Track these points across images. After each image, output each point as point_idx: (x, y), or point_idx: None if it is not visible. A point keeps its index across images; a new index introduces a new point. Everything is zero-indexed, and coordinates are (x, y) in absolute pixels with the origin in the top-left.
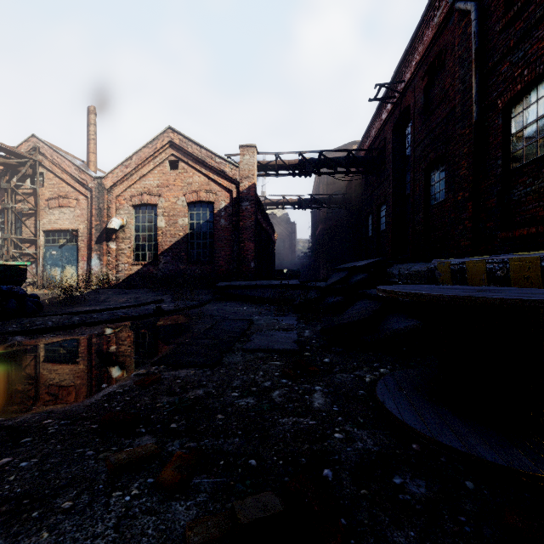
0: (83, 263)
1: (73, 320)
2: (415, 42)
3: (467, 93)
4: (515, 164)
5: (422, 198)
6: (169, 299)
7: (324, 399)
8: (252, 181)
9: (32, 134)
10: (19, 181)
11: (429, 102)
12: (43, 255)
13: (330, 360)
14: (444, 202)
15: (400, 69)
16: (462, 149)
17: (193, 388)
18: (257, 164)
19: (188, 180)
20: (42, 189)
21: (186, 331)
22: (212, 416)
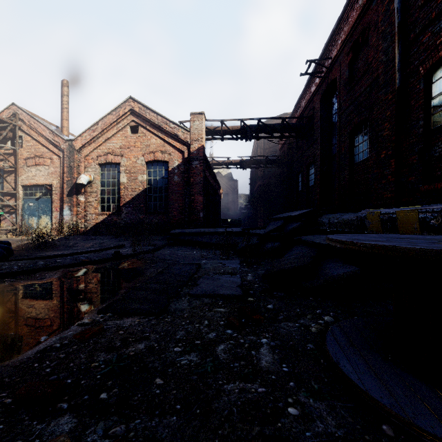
0: (56, 213)
1: (38, 264)
2: (341, 23)
3: (389, 63)
4: (436, 124)
5: (347, 157)
6: (129, 244)
7: (271, 356)
8: (201, 143)
9: (12, 103)
10: (1, 143)
11: (353, 74)
12: (22, 206)
13: (273, 307)
14: (367, 160)
15: (327, 47)
16: (385, 112)
17: (135, 341)
18: (205, 129)
19: (146, 142)
20: (20, 150)
21: (139, 275)
22: (150, 380)
